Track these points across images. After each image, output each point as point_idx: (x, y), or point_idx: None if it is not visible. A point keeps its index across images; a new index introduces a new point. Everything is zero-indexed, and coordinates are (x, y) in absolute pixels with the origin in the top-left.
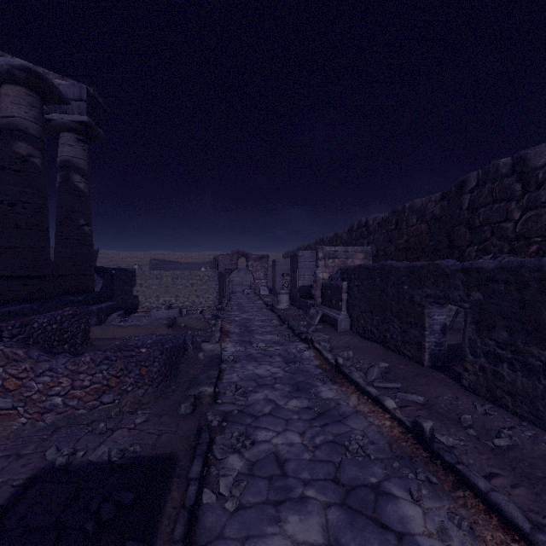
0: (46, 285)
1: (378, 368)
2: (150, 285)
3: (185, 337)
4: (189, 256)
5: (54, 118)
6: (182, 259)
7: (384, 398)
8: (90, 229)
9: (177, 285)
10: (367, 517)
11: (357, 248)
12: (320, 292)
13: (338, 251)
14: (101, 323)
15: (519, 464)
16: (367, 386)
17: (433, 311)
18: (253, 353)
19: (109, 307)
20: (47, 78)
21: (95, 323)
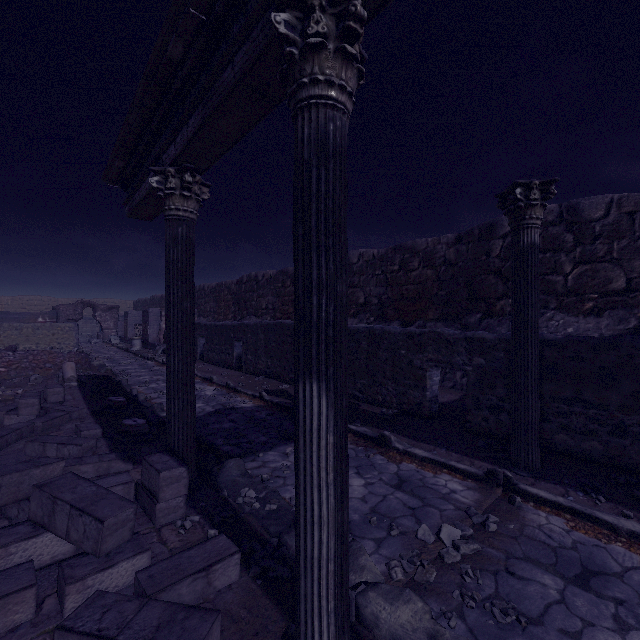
0: None
1: None
2: (9, 335)
3: None
4: None
5: None
6: None
7: None
8: None
9: (38, 335)
10: (159, 375)
11: None
12: (163, 336)
13: None
14: None
15: (199, 368)
16: None
17: (200, 339)
18: (122, 365)
19: None
20: None
21: None
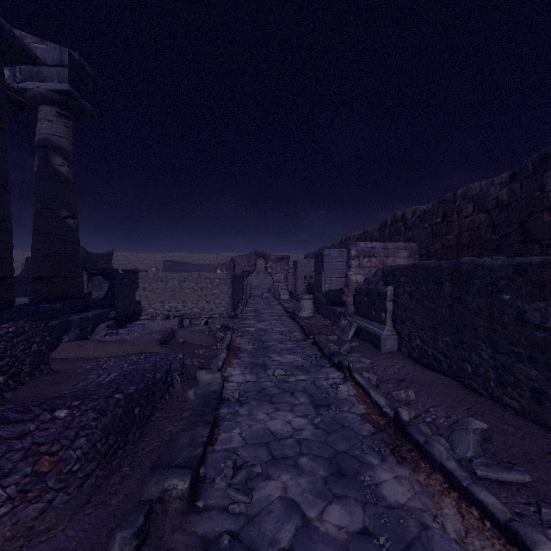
0: (4, 290)
1: (474, 436)
2: (154, 289)
3: (171, 365)
4: (207, 258)
5: (28, 87)
6: (200, 261)
7: (532, 537)
8: (75, 222)
9: (185, 289)
10: None
11: (399, 244)
12: (353, 298)
13: (375, 247)
14: (88, 335)
15: None
16: (473, 485)
17: None
18: (268, 387)
19: (98, 316)
20: (3, 22)
21: (76, 337)
